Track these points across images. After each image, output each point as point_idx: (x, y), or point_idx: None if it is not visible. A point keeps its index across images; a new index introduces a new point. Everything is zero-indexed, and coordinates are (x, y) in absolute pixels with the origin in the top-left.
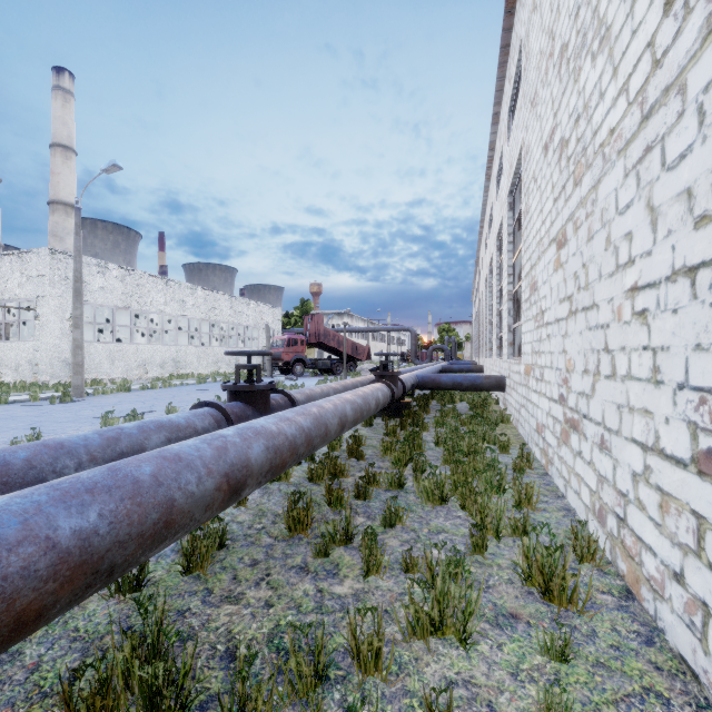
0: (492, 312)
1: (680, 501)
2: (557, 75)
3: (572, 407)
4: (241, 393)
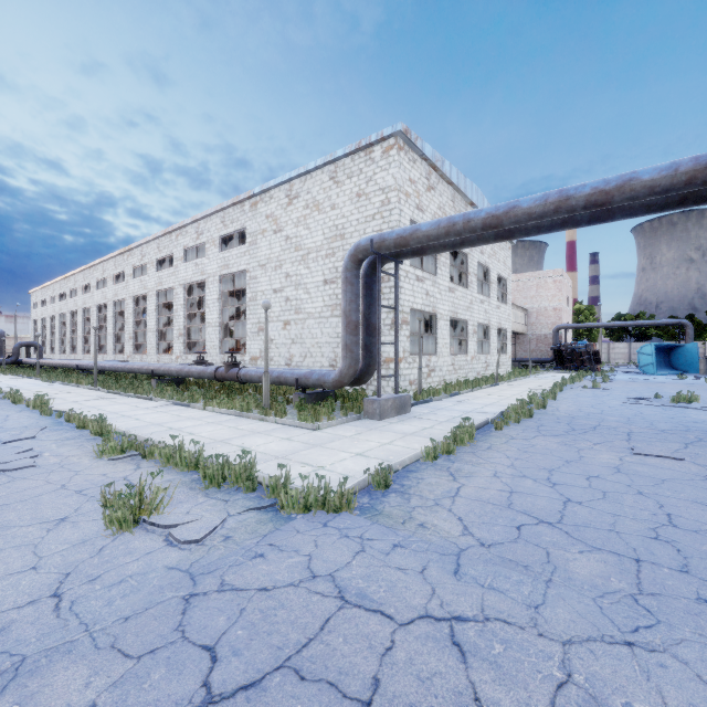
0: (159, 323)
1: None
2: (285, 278)
3: (294, 365)
4: (238, 365)
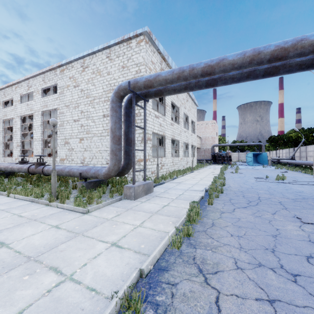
0: (4, 138)
1: None
2: (80, 113)
3: (86, 163)
4: (44, 164)
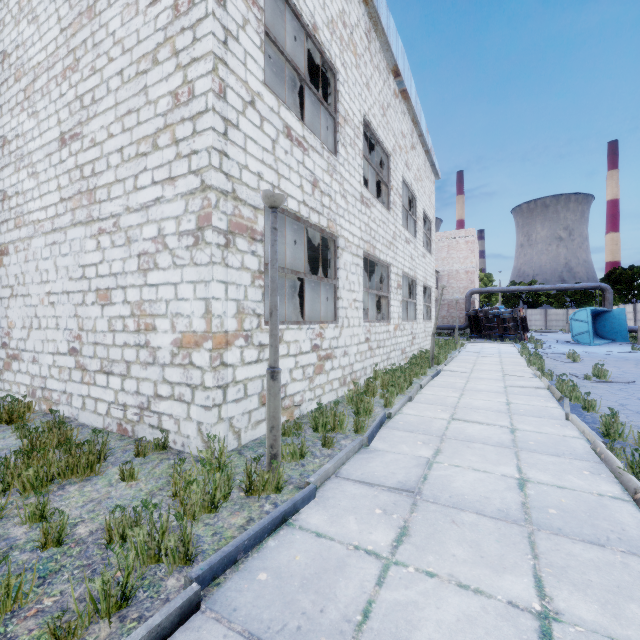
0: None
1: (65, 366)
2: (1, 148)
3: (14, 348)
4: None
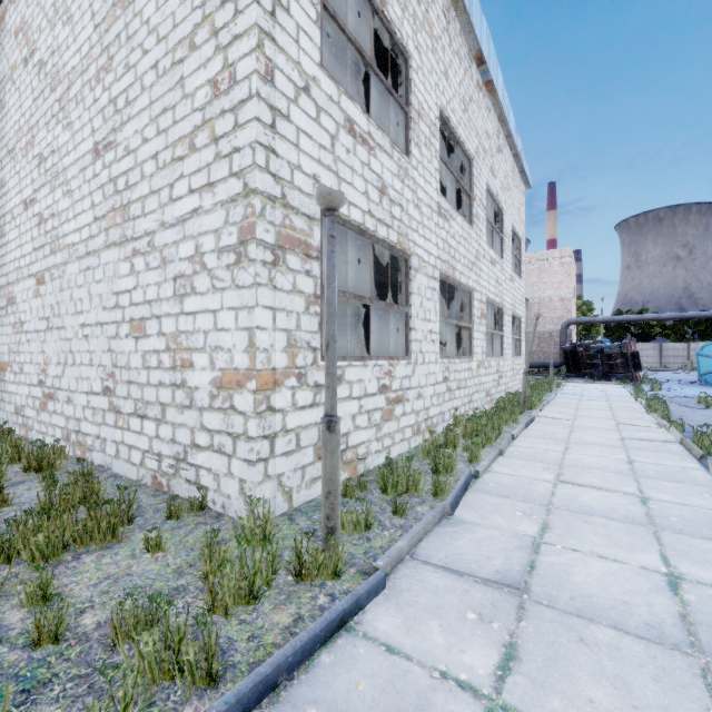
0: None
1: (99, 408)
2: (38, 167)
3: (50, 386)
4: None
